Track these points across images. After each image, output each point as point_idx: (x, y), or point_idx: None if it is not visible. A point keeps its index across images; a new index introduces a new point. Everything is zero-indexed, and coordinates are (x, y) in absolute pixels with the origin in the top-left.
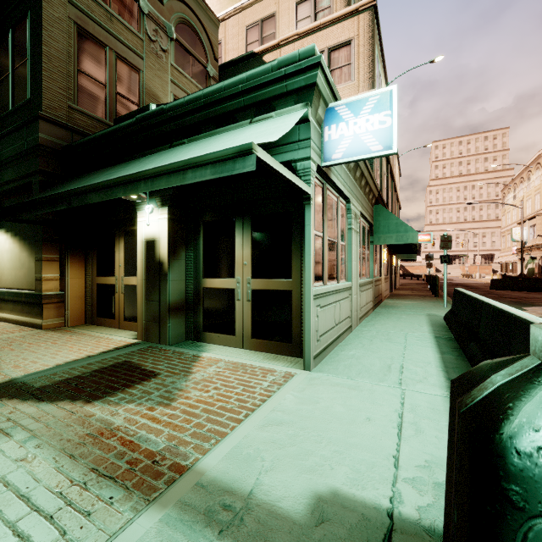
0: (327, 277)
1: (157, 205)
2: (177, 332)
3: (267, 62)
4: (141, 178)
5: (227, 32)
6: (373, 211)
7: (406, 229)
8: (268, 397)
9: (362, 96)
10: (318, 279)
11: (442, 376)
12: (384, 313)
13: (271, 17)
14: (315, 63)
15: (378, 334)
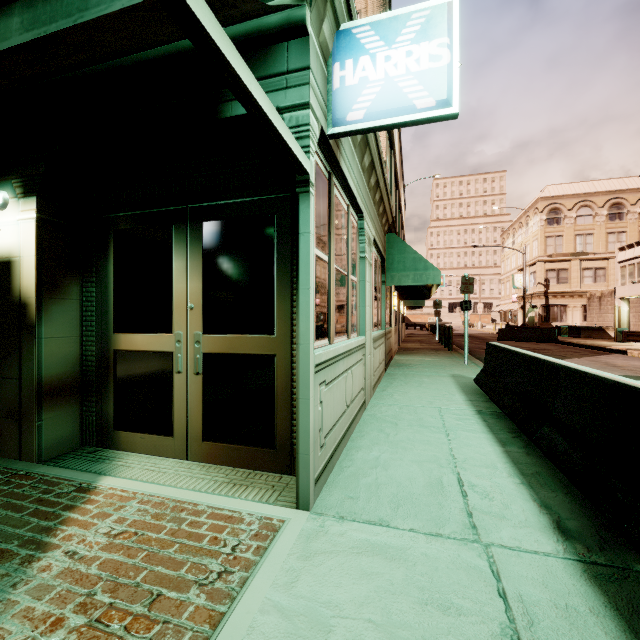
0: (334, 330)
1: (14, 193)
2: (60, 434)
3: None
4: None
5: None
6: (385, 241)
7: (426, 267)
8: (214, 626)
9: (400, 13)
10: (320, 335)
11: (530, 498)
12: (399, 376)
13: None
14: None
15: (404, 412)
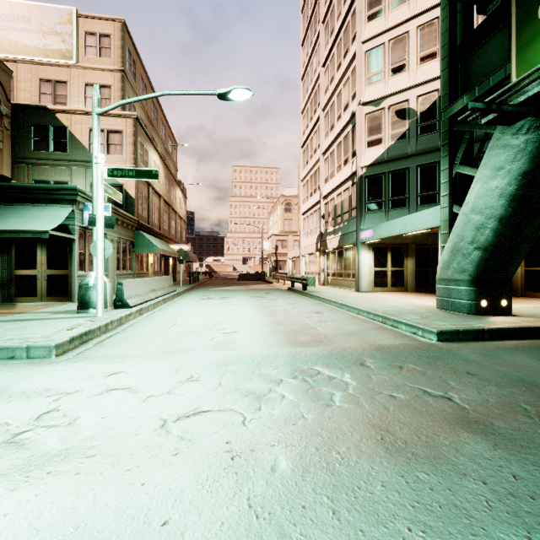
0: (88, 269)
1: None
2: None
3: (59, 119)
4: None
5: (19, 73)
6: (134, 234)
7: (153, 246)
8: (55, 306)
9: None
10: (81, 270)
11: None
12: None
13: (64, 83)
14: (76, 194)
15: None
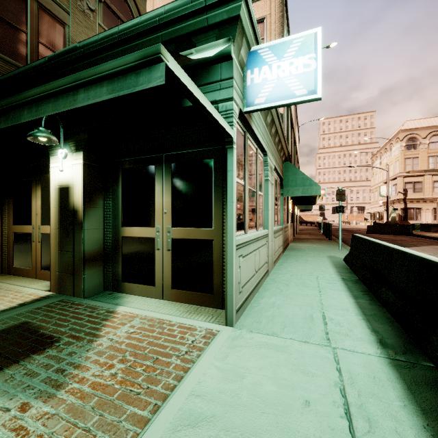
0: (248, 225)
1: (70, 150)
2: (93, 283)
3: None
4: (21, 101)
5: (155, 6)
6: (283, 167)
7: (311, 183)
8: (185, 372)
9: (286, 39)
10: (239, 228)
11: (366, 327)
12: (292, 256)
13: None
14: None
15: (293, 278)
